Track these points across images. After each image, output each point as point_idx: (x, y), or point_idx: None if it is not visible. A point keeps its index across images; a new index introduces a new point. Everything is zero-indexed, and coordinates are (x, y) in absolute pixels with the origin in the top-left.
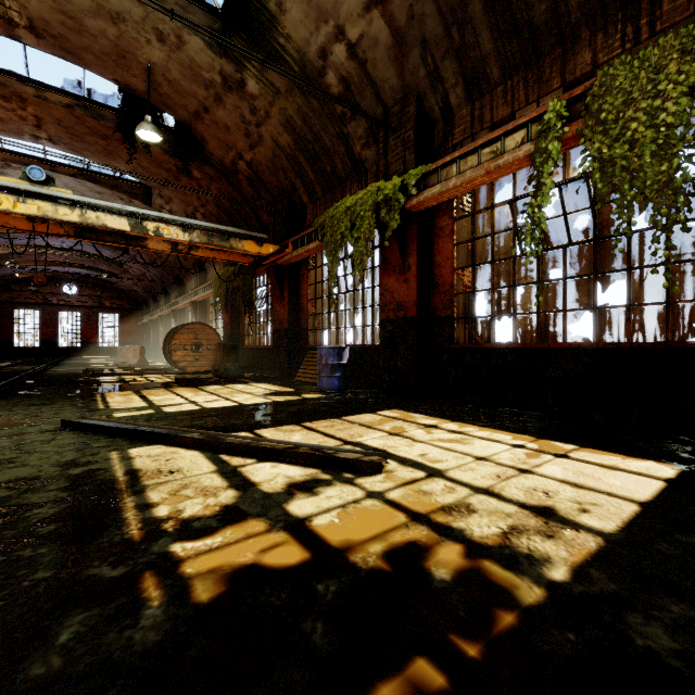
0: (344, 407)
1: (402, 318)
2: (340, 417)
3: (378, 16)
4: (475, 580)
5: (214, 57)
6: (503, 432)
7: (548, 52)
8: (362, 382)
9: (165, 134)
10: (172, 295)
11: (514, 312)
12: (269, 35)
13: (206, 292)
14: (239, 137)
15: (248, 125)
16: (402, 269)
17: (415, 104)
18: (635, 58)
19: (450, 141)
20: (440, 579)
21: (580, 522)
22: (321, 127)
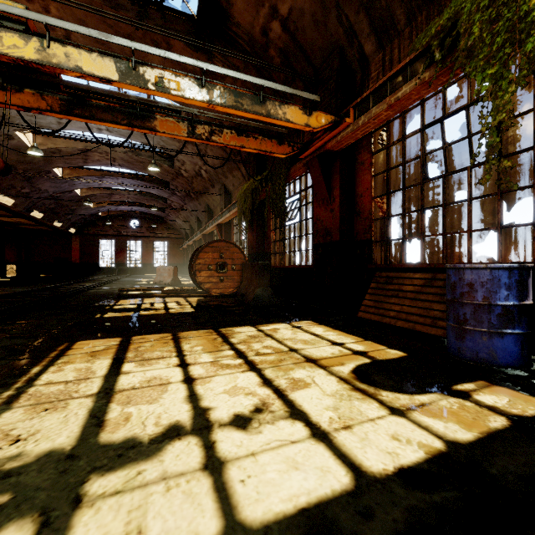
0: None
1: None
2: None
3: None
4: None
5: None
6: None
7: None
8: None
9: (187, 24)
10: (203, 223)
11: None
12: None
13: (231, 212)
14: None
15: None
16: None
17: None
18: None
19: None
20: None
21: None
22: None
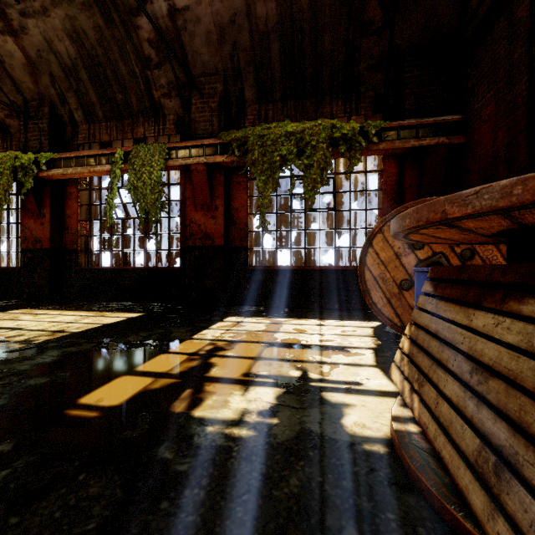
0: None
1: (39, 249)
2: None
3: (12, 42)
4: None
5: None
6: (85, 312)
7: (127, 118)
8: (7, 295)
9: None
10: None
11: (111, 249)
12: None
13: None
14: None
15: None
16: (39, 215)
17: (49, 108)
18: (147, 147)
19: (76, 140)
20: None
21: (69, 331)
22: None
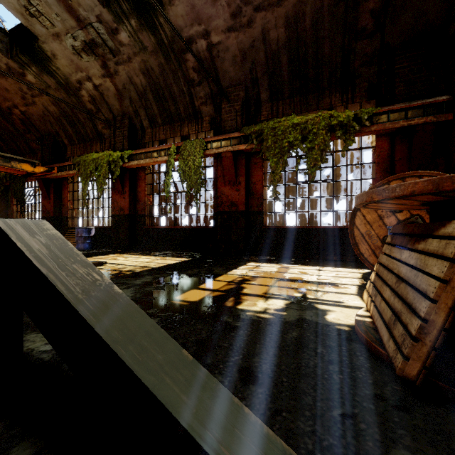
0: (91, 254)
1: (122, 214)
2: (89, 257)
3: (109, 81)
4: (119, 273)
5: (3, 56)
6: (153, 256)
7: (176, 122)
8: (102, 245)
9: None
10: None
11: (166, 214)
12: (46, 63)
13: None
14: (16, 97)
15: (24, 93)
16: (122, 192)
17: (128, 120)
18: (191, 142)
19: (144, 140)
20: (111, 274)
21: (151, 267)
22: (78, 111)
